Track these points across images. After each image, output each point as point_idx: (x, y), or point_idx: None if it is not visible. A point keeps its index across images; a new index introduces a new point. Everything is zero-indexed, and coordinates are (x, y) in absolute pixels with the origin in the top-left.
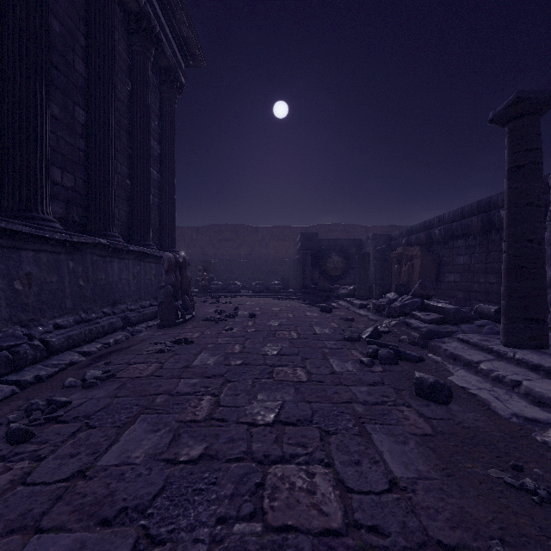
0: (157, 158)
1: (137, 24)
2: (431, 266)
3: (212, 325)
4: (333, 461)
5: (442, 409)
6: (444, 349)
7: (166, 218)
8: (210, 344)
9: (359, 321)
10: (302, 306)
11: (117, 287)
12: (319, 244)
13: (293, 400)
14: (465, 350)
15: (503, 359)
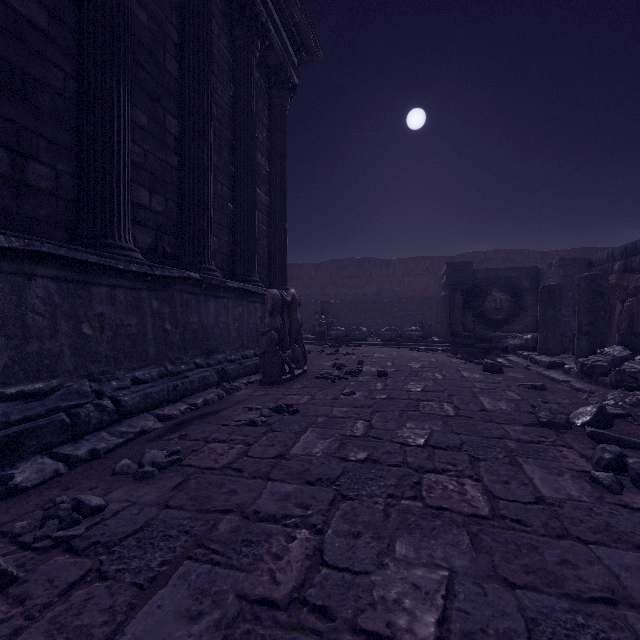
0: (266, 178)
1: (240, 13)
2: None
3: (327, 384)
4: None
5: None
6: None
7: (276, 249)
8: (321, 417)
9: (555, 391)
10: (454, 362)
11: (213, 332)
12: (473, 277)
13: (471, 572)
14: None
15: None
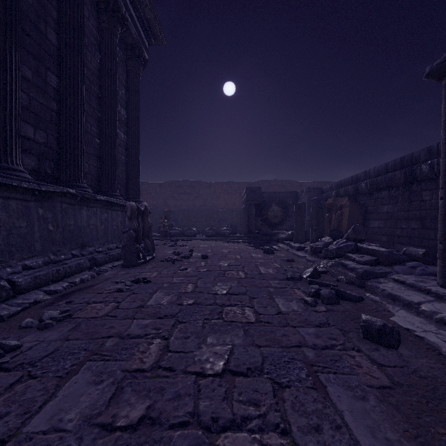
0: (124, 122)
1: (105, 4)
2: (358, 214)
3: (169, 265)
4: (290, 427)
5: (392, 354)
6: (382, 290)
7: (132, 173)
8: (165, 284)
9: (298, 262)
10: (248, 249)
11: (85, 231)
12: (262, 196)
13: (242, 344)
14: (402, 291)
15: (443, 300)
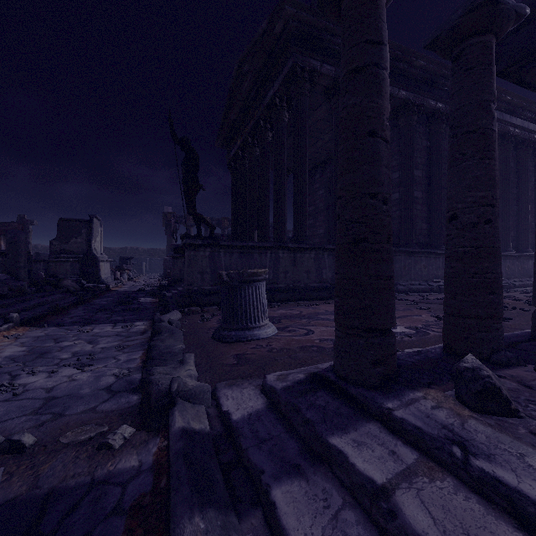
0: None
1: None
2: None
3: None
4: None
5: None
6: None
7: None
8: None
9: None
10: None
11: (531, 271)
12: None
13: None
14: None
15: None
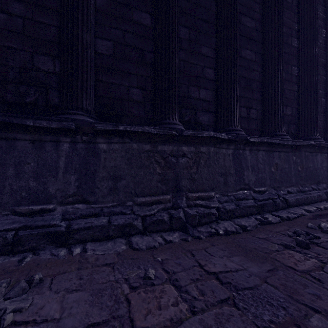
0: None
1: None
2: None
3: None
4: None
5: None
6: None
7: None
8: None
9: None
10: None
11: (319, 172)
12: None
13: None
14: None
15: None
